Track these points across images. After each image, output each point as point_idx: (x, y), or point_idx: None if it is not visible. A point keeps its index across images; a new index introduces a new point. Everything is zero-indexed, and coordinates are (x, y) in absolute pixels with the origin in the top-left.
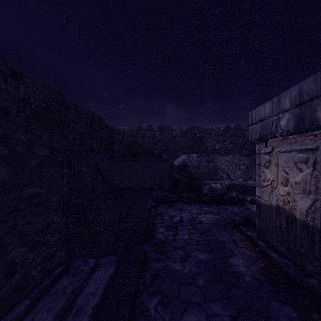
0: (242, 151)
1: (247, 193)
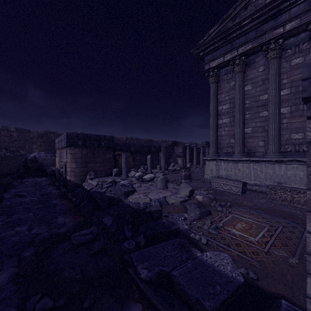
0: None
1: None
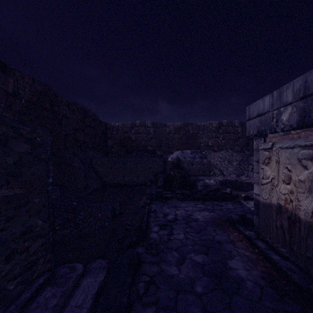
0: (234, 147)
1: (240, 189)
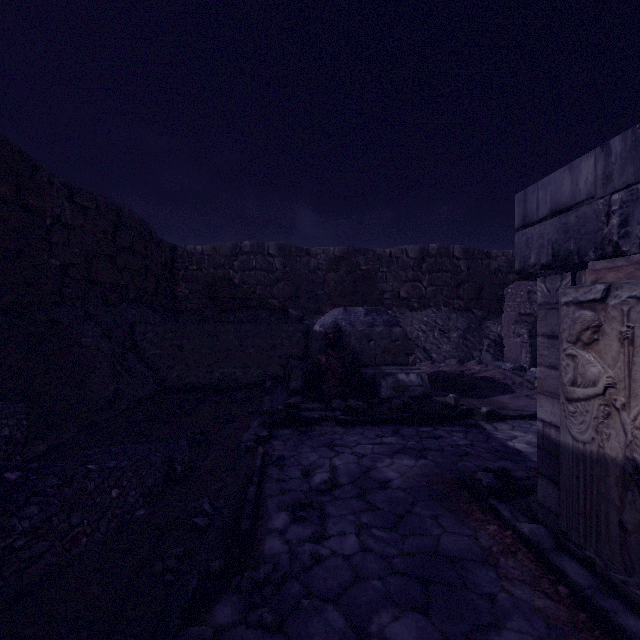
0: (452, 302)
1: (472, 394)
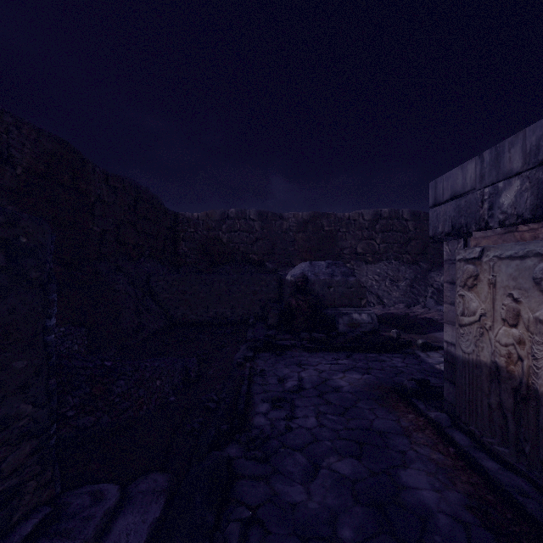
0: (401, 256)
1: (413, 331)
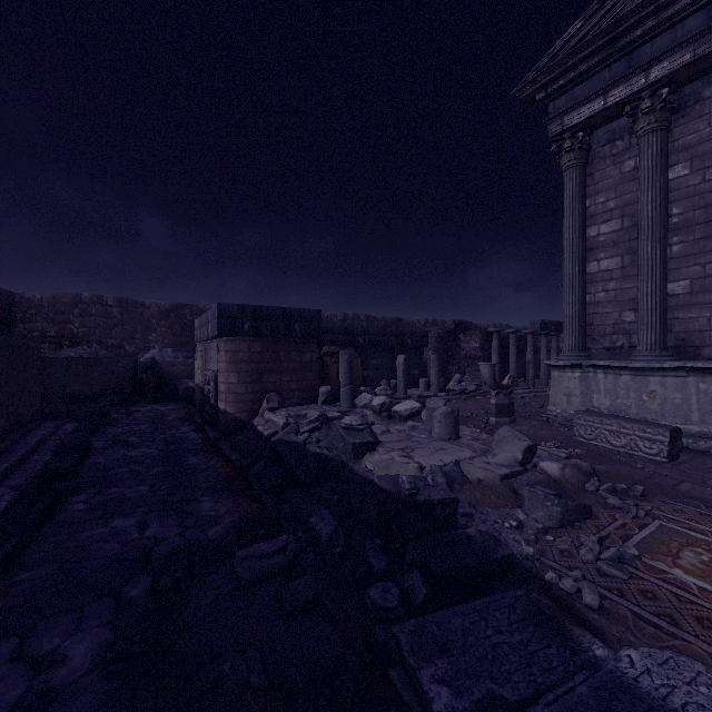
0: None
1: None
